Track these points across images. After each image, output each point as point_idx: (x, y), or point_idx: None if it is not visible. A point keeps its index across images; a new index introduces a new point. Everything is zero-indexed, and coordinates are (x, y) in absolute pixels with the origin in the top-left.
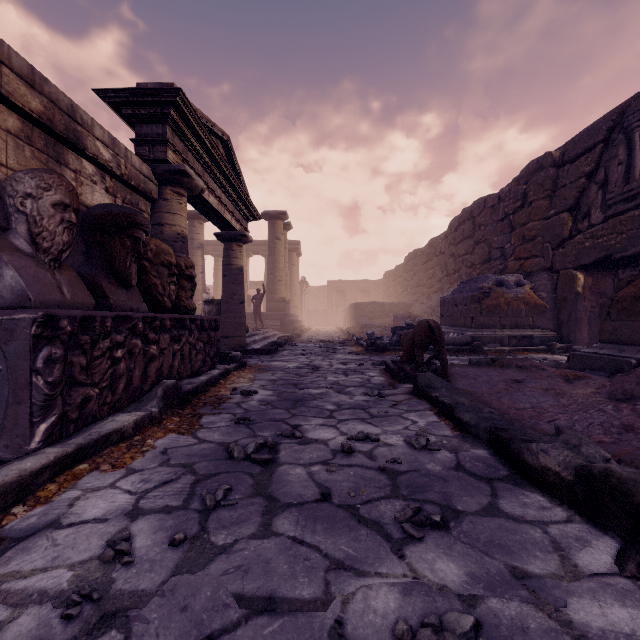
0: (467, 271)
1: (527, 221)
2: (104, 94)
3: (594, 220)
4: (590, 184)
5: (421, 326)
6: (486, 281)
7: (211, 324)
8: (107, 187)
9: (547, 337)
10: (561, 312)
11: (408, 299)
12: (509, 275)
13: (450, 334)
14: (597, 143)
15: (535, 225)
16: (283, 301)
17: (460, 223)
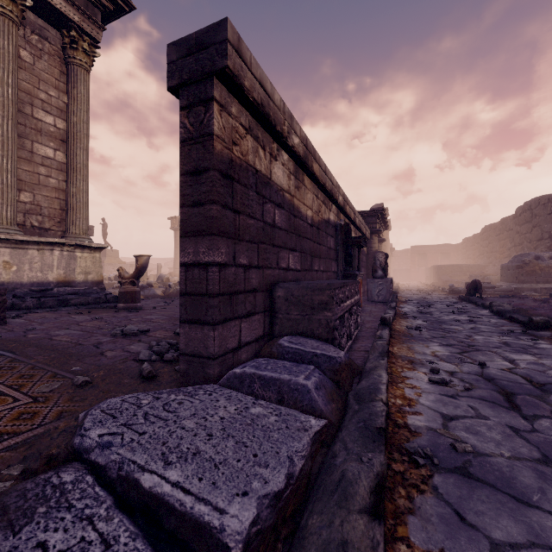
0: (527, 245)
1: None
2: (360, 212)
3: None
4: None
5: (472, 282)
6: (527, 257)
7: None
8: None
9: None
10: None
11: (483, 261)
12: (546, 252)
13: (503, 286)
14: None
15: None
16: None
17: (523, 211)
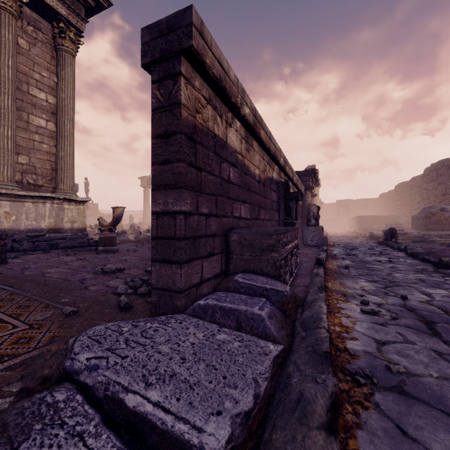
0: (433, 199)
1: None
2: (296, 172)
3: None
4: None
5: (389, 229)
6: (434, 209)
7: None
8: None
9: None
10: None
11: (397, 213)
12: (449, 205)
13: (414, 233)
14: None
15: None
16: None
17: (430, 171)
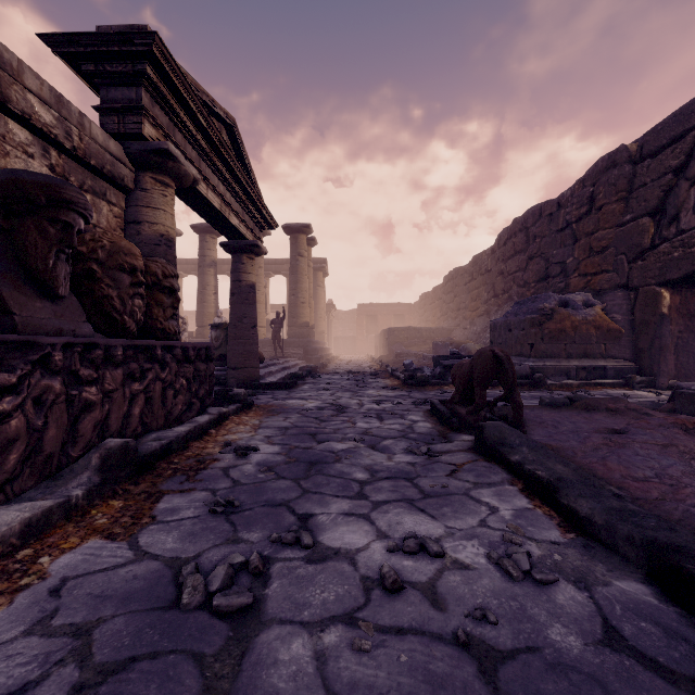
0: (519, 291)
1: (595, 229)
2: (54, 42)
3: (685, 225)
4: (679, 181)
5: (483, 356)
6: (547, 301)
7: (200, 353)
8: (53, 165)
9: (623, 368)
10: (641, 338)
11: (448, 324)
12: (575, 294)
13: None
14: (688, 130)
15: (606, 234)
16: (307, 326)
17: (510, 235)
